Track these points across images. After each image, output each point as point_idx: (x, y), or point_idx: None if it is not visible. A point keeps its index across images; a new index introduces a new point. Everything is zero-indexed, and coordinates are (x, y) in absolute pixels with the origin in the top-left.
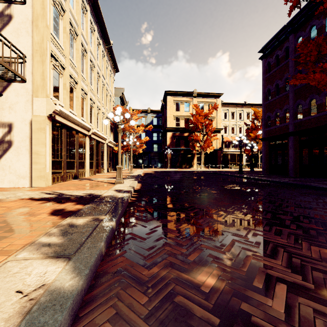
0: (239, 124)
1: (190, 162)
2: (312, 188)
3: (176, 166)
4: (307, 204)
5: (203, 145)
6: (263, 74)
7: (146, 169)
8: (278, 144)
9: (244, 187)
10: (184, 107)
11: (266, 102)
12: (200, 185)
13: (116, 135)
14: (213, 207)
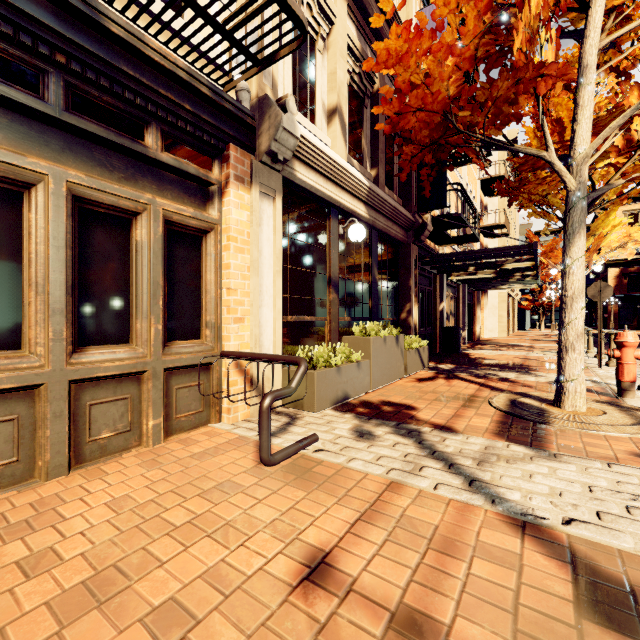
0: None
1: None
2: None
3: (628, 326)
4: None
5: None
6: None
7: None
8: None
9: None
10: None
11: None
12: None
13: None
14: None
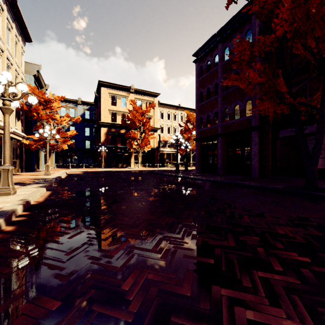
0: (175, 125)
1: (127, 161)
2: (244, 187)
3: (111, 165)
4: (256, 209)
5: (141, 143)
6: (197, 77)
7: (74, 169)
8: (209, 144)
9: (185, 189)
10: (120, 102)
11: (199, 105)
12: (135, 189)
13: (27, 124)
14: (152, 232)
